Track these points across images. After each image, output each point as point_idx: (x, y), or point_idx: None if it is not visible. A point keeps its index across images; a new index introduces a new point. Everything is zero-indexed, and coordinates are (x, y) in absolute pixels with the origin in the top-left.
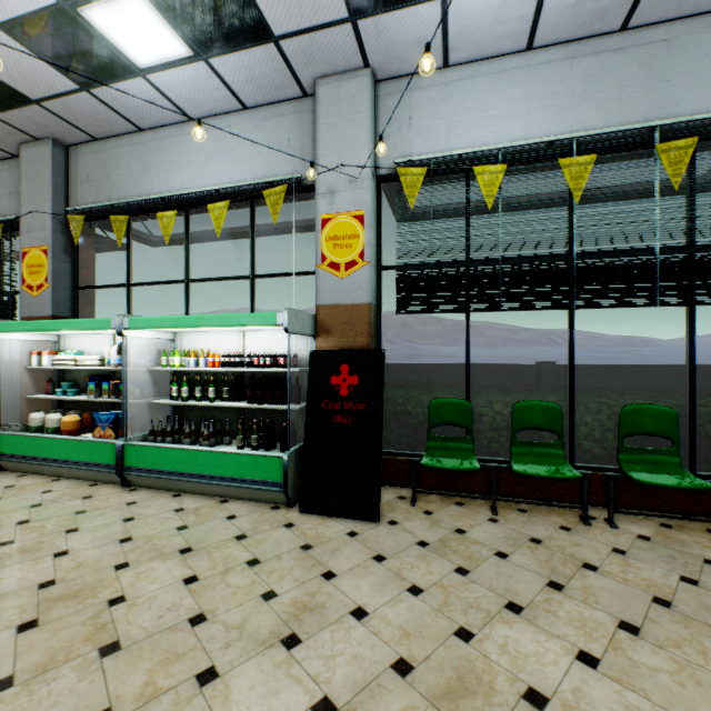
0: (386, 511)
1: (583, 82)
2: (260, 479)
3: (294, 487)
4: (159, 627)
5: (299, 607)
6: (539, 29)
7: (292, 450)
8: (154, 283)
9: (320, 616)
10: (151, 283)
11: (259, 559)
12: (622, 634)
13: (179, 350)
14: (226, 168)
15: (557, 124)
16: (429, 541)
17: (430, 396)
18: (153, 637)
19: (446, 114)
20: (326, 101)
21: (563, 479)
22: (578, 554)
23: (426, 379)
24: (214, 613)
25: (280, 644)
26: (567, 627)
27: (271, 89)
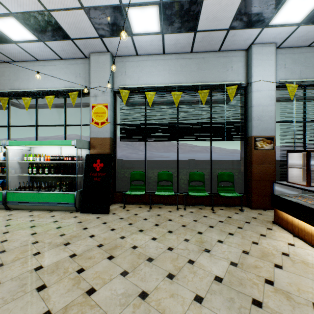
0: (113, 211)
1: (180, 67)
2: (65, 202)
3: (79, 204)
4: (20, 245)
5: (72, 236)
6: (165, 49)
7: (78, 191)
8: (21, 126)
9: (79, 238)
10: (19, 126)
11: (61, 226)
12: (167, 233)
13: (32, 154)
14: (53, 81)
15: (172, 80)
16: (124, 217)
17: (134, 171)
18: (18, 248)
19: (137, 72)
20: (93, 62)
21: (168, 195)
22: (169, 217)
23: (147, 166)
24: (41, 240)
25: (63, 245)
26: (153, 233)
27: (72, 54)
